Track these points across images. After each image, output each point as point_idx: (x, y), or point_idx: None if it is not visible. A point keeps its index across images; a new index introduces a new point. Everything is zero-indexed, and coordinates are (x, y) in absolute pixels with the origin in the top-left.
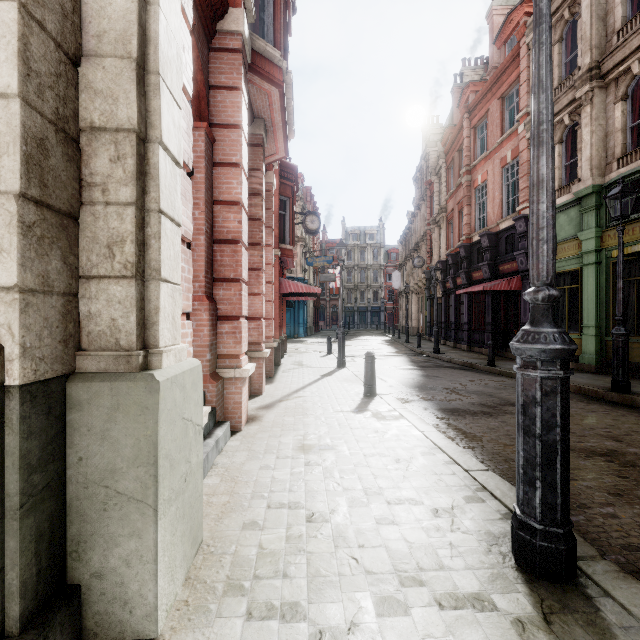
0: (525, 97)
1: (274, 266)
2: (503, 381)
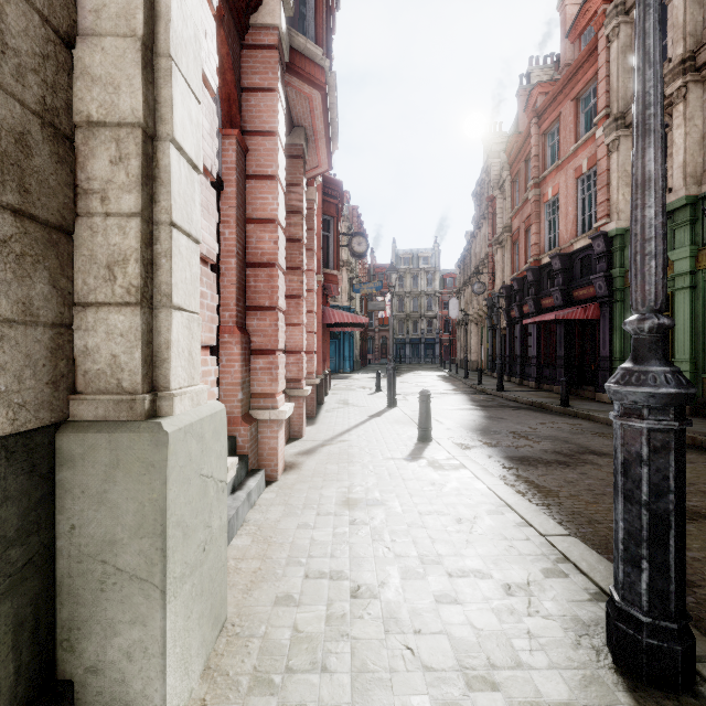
0: (604, 97)
1: (316, 293)
2: (579, 424)
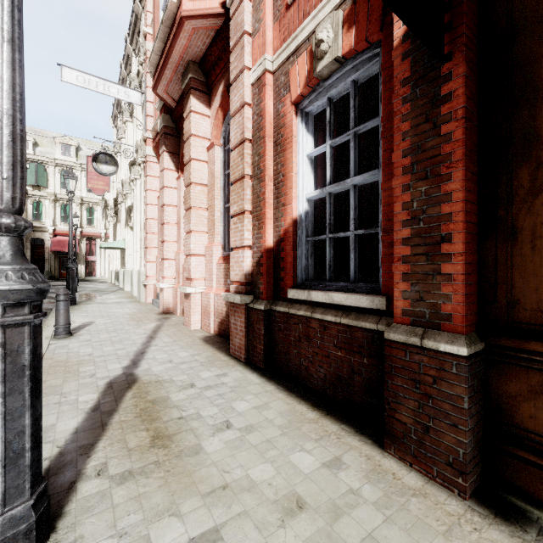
0: None
1: None
2: None
